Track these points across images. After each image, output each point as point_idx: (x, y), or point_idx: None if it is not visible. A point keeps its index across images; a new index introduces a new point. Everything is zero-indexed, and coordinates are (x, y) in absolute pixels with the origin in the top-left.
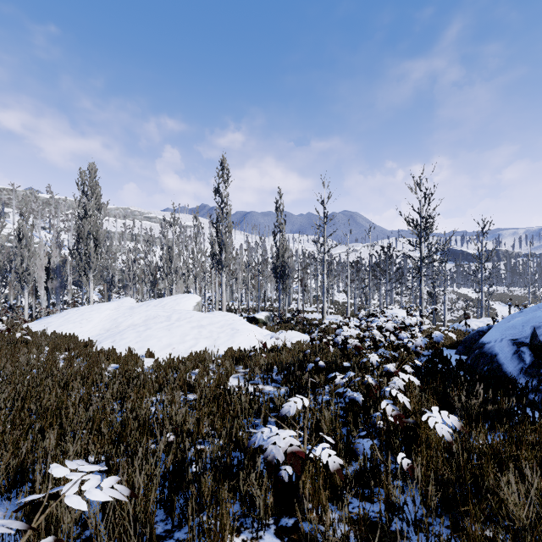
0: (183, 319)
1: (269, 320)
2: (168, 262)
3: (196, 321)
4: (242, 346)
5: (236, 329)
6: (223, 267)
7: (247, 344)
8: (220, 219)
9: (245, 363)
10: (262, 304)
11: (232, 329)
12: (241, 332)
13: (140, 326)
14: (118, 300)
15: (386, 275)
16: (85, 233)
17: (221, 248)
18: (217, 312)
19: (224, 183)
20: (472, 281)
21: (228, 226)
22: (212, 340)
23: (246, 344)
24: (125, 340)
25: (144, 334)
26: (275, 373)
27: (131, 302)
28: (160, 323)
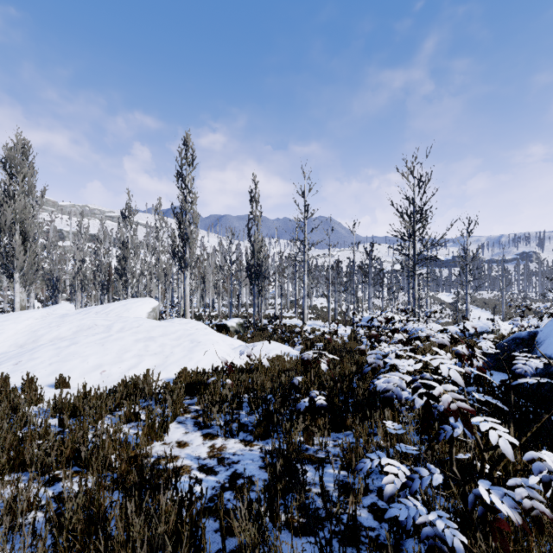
0: (127, 329)
1: (242, 328)
2: (123, 261)
3: (144, 331)
4: (203, 365)
5: (197, 340)
6: (186, 265)
7: (210, 361)
8: (183, 208)
9: (200, 395)
10: (236, 310)
11: (191, 342)
12: (203, 345)
13: (63, 340)
14: (52, 306)
15: (369, 277)
16: (8, 222)
17: (184, 243)
18: (177, 320)
19: (188, 165)
20: (458, 282)
21: (192, 216)
22: (163, 356)
23: (208, 361)
24: (35, 360)
25: (65, 352)
26: (246, 409)
27: (68, 309)
28: (93, 335)
